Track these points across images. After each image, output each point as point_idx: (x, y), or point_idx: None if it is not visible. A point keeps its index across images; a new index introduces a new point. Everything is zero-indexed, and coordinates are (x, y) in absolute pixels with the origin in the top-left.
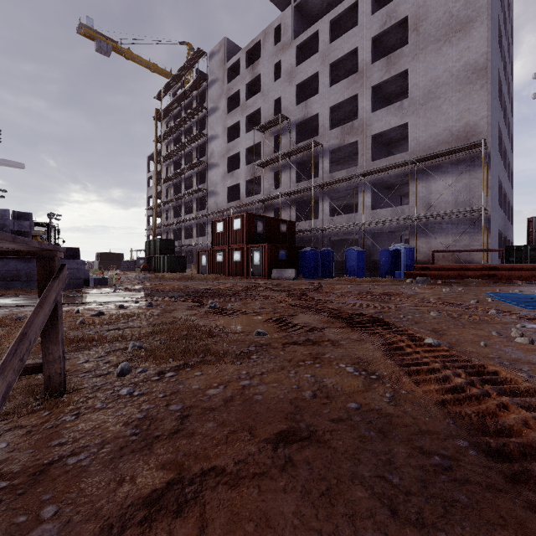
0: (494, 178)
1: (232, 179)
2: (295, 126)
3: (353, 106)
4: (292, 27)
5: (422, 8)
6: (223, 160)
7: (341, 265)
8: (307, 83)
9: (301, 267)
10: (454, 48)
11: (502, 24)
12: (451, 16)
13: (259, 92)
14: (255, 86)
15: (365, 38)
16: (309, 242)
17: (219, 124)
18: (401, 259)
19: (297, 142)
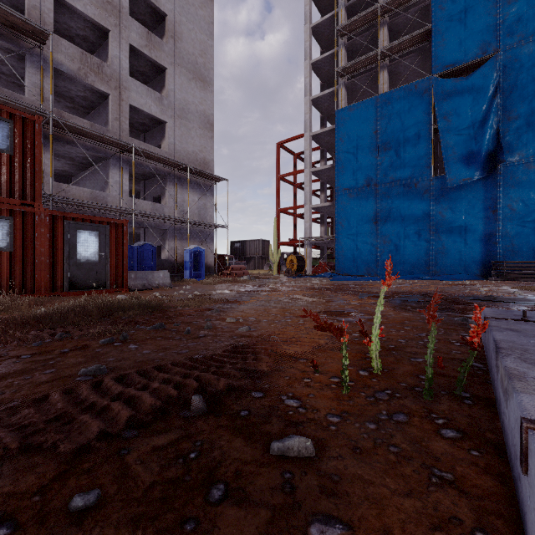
0: None
1: None
2: None
3: (67, 23)
4: None
5: (179, 26)
6: None
7: None
8: None
9: None
10: (199, 91)
11: None
12: (197, 63)
13: None
14: None
15: None
16: None
17: None
18: (203, 260)
19: None
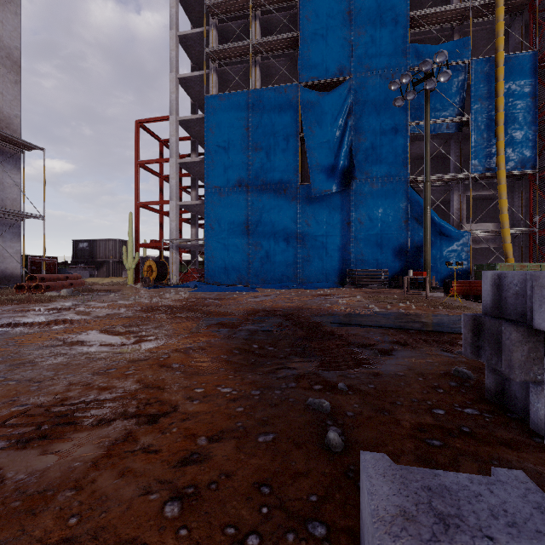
0: None
1: None
2: None
3: None
4: None
5: None
6: None
7: None
8: None
9: None
10: None
11: None
12: None
13: None
14: None
15: None
16: None
17: None
18: None
19: None
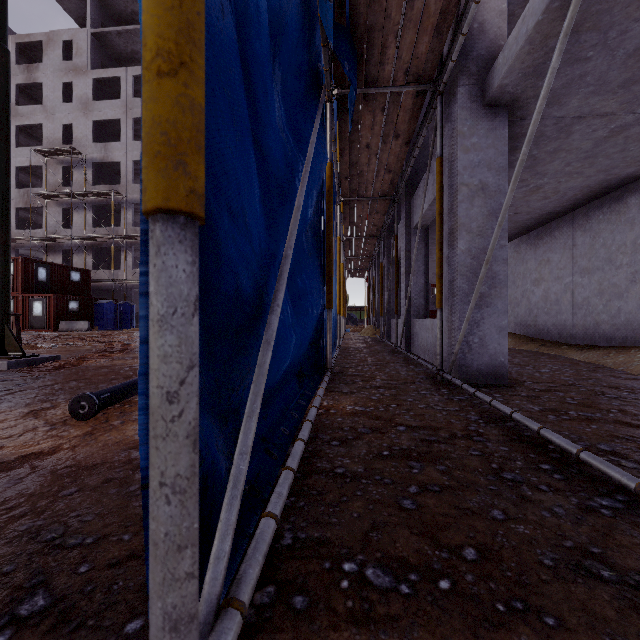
0: None
1: None
2: (92, 164)
3: None
4: (88, 54)
5: None
6: None
7: None
8: (108, 122)
9: (98, 319)
10: None
11: None
12: None
13: (38, 98)
14: (33, 90)
15: None
16: (111, 292)
17: None
18: None
19: (95, 182)
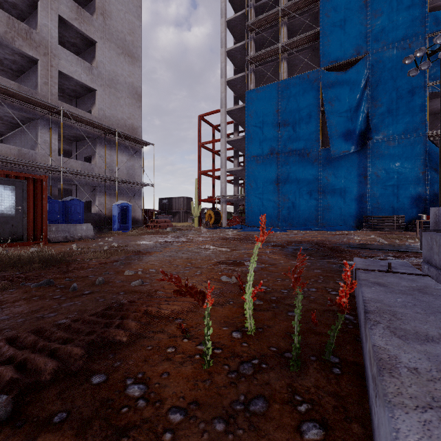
0: None
1: None
2: None
3: None
4: None
5: (108, 5)
6: None
7: None
8: None
9: None
10: (127, 65)
11: None
12: (126, 40)
13: None
14: None
15: None
16: None
17: None
18: (130, 214)
19: None
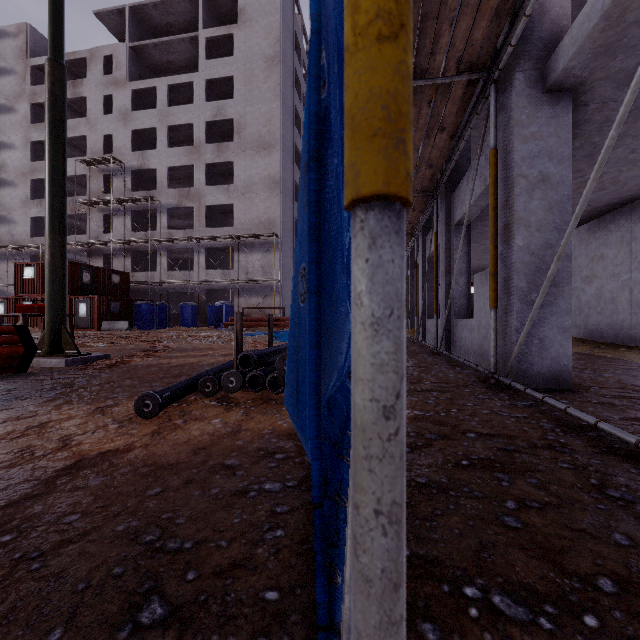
0: (288, 258)
1: (40, 208)
2: (130, 172)
3: (192, 171)
4: (127, 67)
5: (243, 119)
6: (24, 180)
7: (179, 318)
8: (145, 131)
9: (136, 319)
10: (262, 160)
11: (300, 146)
12: (261, 136)
13: (82, 111)
14: (77, 104)
15: (200, 119)
16: (148, 293)
17: (17, 131)
18: (223, 313)
19: (133, 189)
